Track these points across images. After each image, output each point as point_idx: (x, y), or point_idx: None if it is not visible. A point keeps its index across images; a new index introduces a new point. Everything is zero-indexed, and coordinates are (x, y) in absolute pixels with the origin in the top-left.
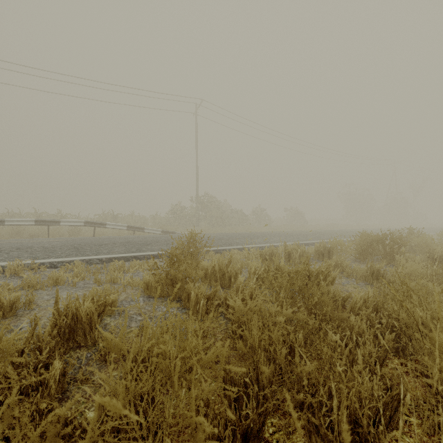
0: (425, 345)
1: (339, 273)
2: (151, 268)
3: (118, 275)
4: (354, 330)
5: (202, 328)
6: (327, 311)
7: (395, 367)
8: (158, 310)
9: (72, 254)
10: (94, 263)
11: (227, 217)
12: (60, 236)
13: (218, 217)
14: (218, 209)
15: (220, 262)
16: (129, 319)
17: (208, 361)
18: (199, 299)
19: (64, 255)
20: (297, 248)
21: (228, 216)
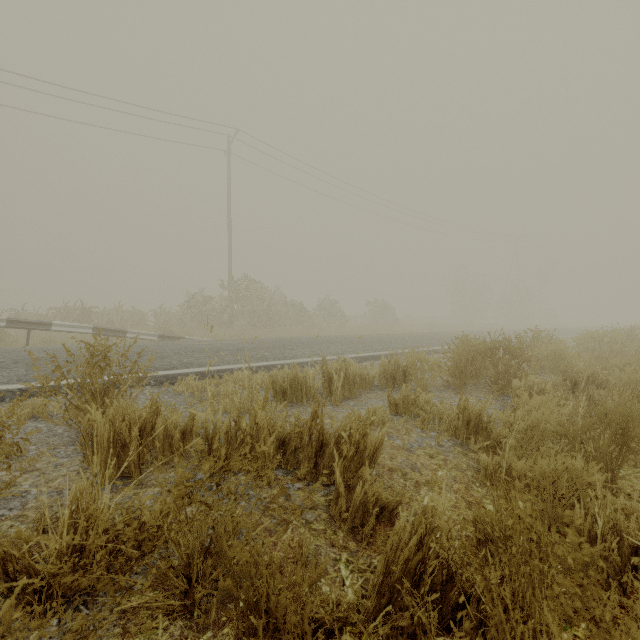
0: None
1: (411, 417)
2: None
3: None
4: None
5: None
6: None
7: None
8: None
9: None
10: None
11: (277, 312)
12: None
13: (262, 312)
14: (262, 301)
15: (119, 416)
16: None
17: None
18: None
19: None
20: (344, 369)
21: (278, 311)
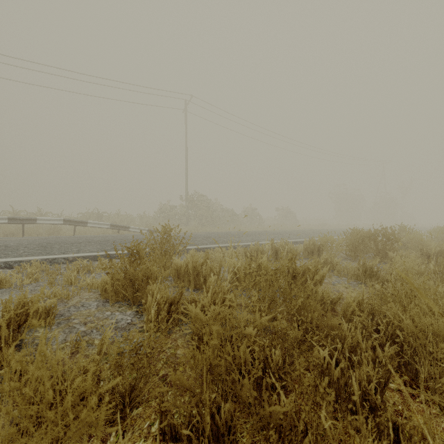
0: (438, 363)
1: (329, 271)
2: (106, 267)
3: (80, 276)
4: (347, 341)
5: (133, 349)
6: (313, 317)
7: (397, 388)
8: (111, 317)
9: (35, 253)
10: (58, 262)
11: (217, 216)
12: (38, 235)
13: (208, 216)
14: (208, 208)
15: (194, 260)
16: (69, 330)
17: (78, 433)
18: (159, 303)
19: (26, 253)
20: (284, 245)
21: (218, 215)
